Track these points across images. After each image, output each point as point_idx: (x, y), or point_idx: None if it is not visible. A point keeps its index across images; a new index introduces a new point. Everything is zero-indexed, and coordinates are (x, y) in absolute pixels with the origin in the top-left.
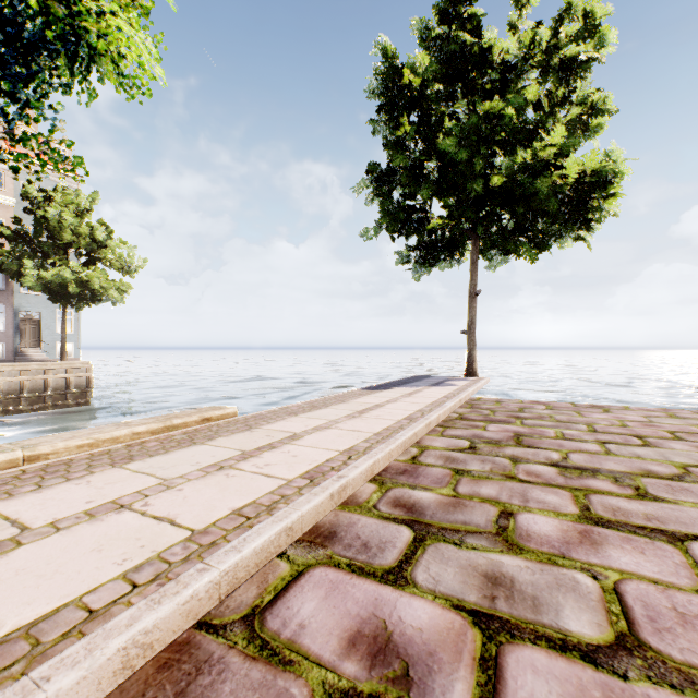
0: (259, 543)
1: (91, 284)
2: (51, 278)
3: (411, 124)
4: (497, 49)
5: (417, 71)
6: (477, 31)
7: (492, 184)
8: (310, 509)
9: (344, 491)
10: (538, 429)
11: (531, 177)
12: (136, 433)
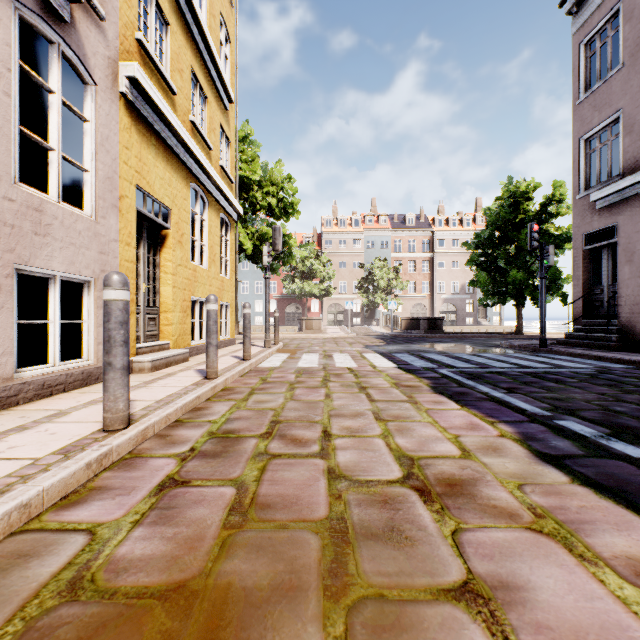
0: None
1: None
2: None
3: None
4: None
5: None
6: None
7: None
8: None
9: None
10: None
11: None
12: (554, 333)
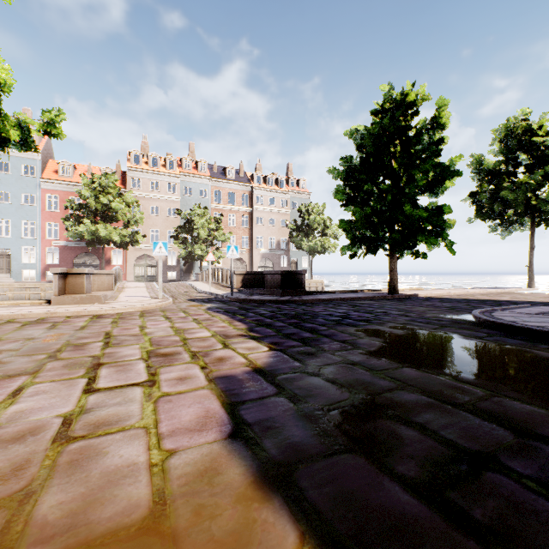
0: (439, 293)
1: (324, 245)
2: (312, 245)
3: (492, 174)
4: (537, 140)
5: (489, 164)
6: (528, 130)
7: (531, 203)
8: (444, 293)
9: (449, 294)
10: (508, 294)
11: (547, 203)
12: (408, 289)
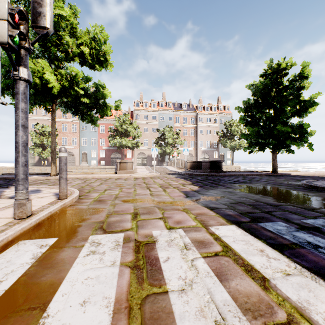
0: (306, 173)
1: (241, 145)
2: (233, 145)
3: None
4: None
5: None
6: None
7: None
8: (310, 173)
9: (314, 174)
10: None
11: None
12: (288, 171)
